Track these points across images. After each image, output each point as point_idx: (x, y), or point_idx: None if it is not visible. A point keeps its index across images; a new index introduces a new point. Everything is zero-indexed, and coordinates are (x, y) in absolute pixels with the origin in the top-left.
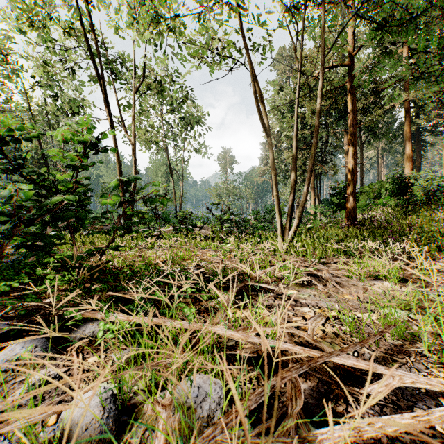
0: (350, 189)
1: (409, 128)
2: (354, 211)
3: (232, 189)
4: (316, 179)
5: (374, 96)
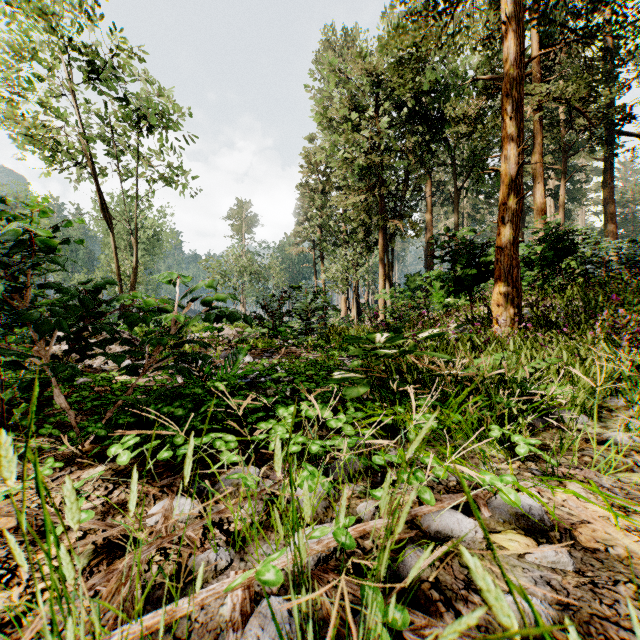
0: (509, 231)
1: (541, 159)
2: (518, 289)
3: (247, 262)
4: (385, 247)
5: (487, 98)
